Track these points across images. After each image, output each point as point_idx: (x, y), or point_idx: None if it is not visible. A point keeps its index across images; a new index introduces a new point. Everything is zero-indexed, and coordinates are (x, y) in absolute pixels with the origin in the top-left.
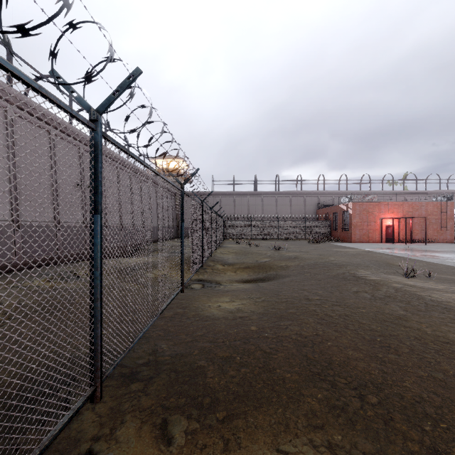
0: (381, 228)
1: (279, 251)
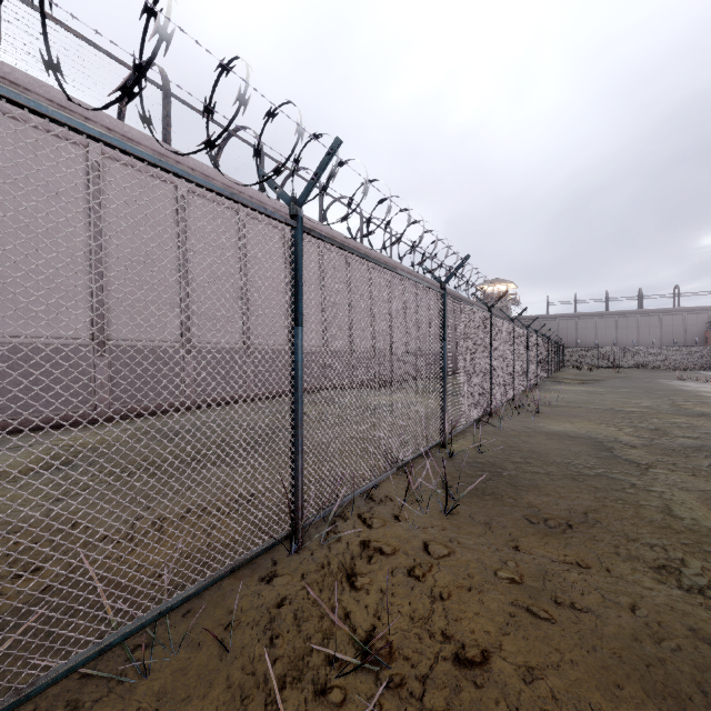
0: None
1: (617, 374)
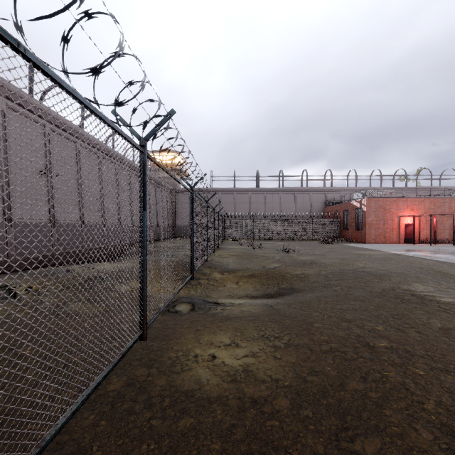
0: (399, 227)
1: (289, 254)
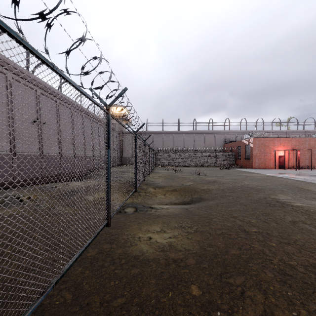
0: (275, 158)
1: (199, 176)
